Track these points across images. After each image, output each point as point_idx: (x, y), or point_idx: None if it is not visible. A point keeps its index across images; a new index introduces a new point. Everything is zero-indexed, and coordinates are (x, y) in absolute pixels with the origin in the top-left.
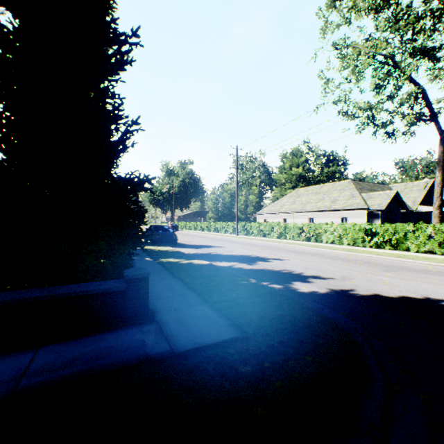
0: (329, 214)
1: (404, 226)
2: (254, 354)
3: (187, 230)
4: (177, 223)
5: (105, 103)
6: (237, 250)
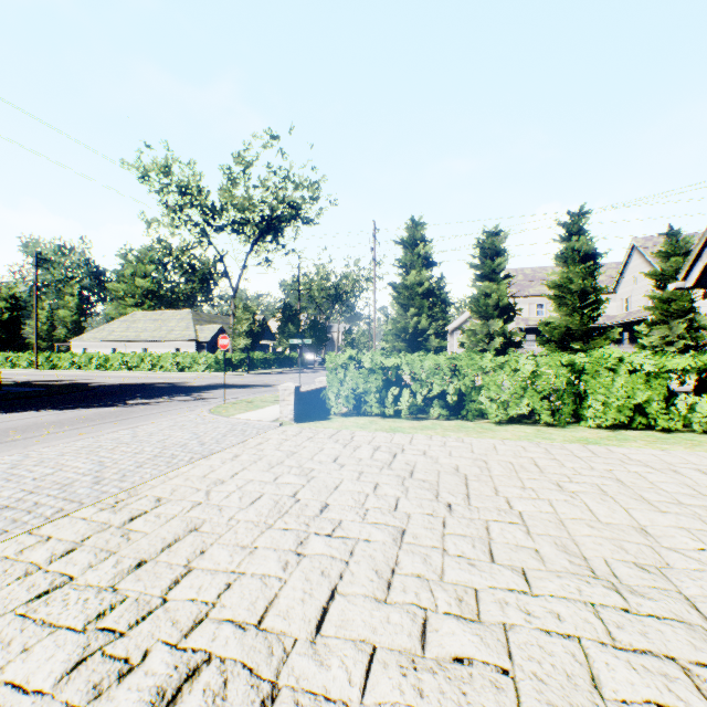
0: (166, 344)
1: (194, 355)
2: (57, 389)
3: None
4: None
5: None
6: (43, 378)
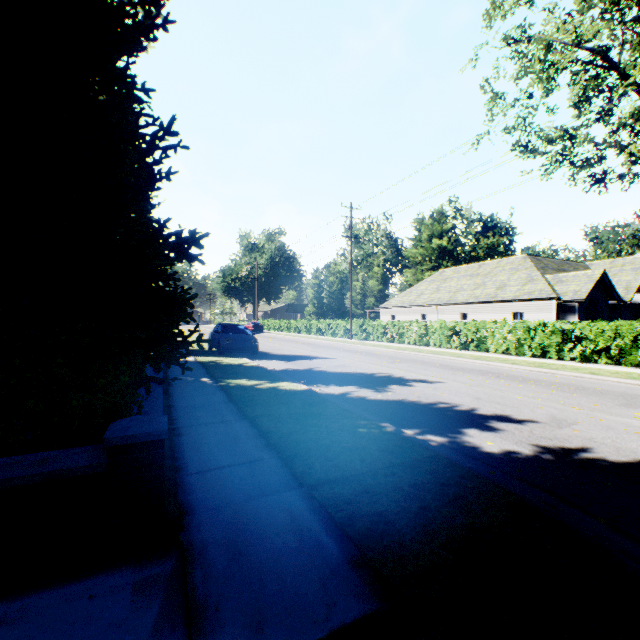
0: (494, 306)
1: (634, 325)
2: None
3: (276, 332)
4: (261, 321)
5: (111, 91)
6: (353, 363)
